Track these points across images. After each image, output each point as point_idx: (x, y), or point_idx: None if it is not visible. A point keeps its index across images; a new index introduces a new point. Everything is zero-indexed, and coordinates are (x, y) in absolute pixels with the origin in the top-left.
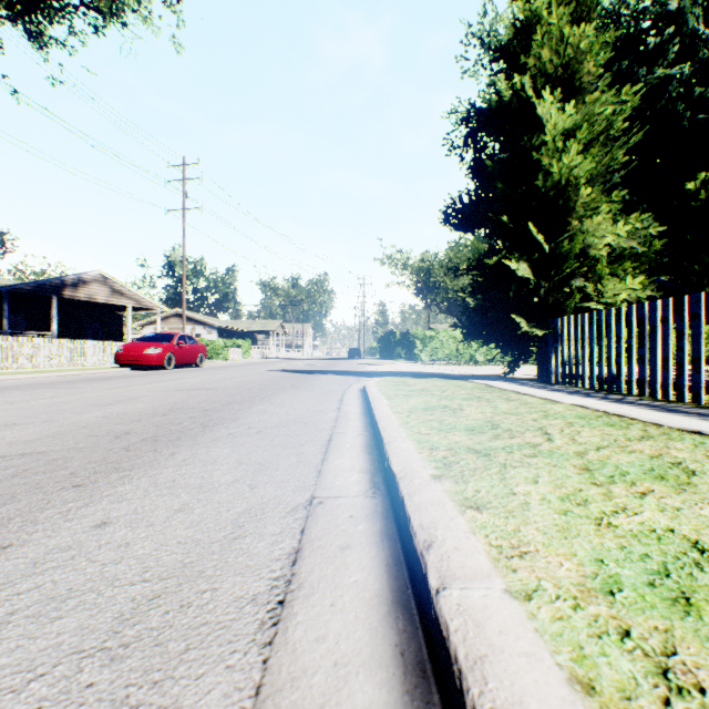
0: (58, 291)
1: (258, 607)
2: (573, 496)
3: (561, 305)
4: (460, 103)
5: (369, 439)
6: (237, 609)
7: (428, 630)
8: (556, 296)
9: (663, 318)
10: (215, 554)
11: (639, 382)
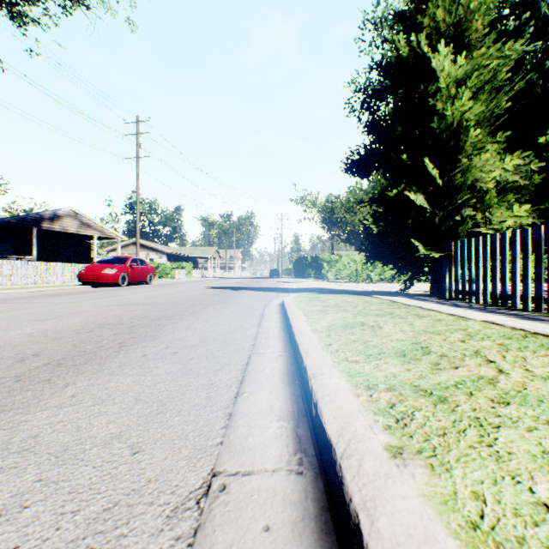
0: (37, 224)
1: None
2: None
3: (454, 230)
4: (358, 75)
5: (289, 362)
6: None
7: None
8: (448, 223)
9: None
10: None
11: (536, 299)
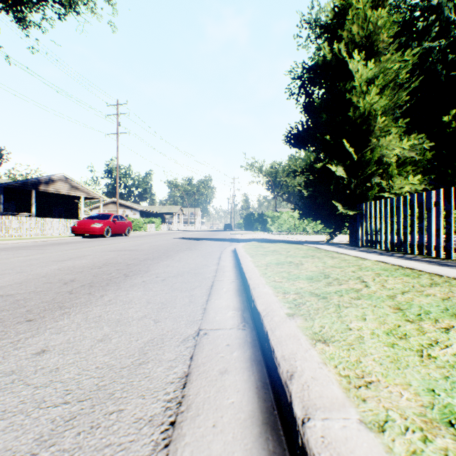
0: (36, 187)
1: (154, 428)
2: (395, 331)
3: (365, 194)
4: (296, 65)
5: (239, 285)
6: (136, 431)
7: (295, 455)
8: (361, 189)
9: (436, 202)
10: (123, 378)
11: (419, 246)
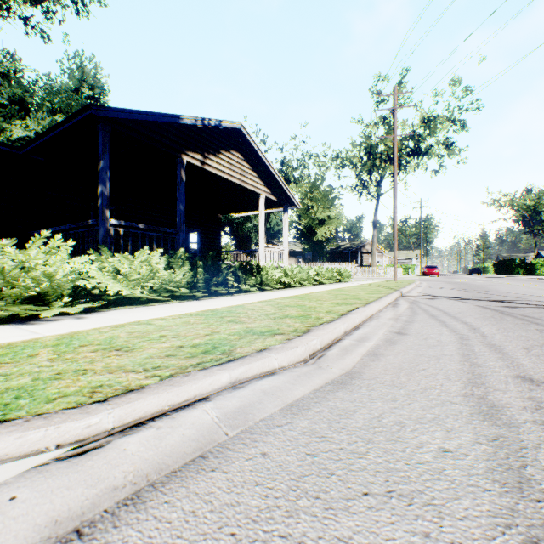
0: (359, 249)
1: None
2: None
3: None
4: None
5: None
6: None
7: None
8: None
9: None
10: None
11: None
